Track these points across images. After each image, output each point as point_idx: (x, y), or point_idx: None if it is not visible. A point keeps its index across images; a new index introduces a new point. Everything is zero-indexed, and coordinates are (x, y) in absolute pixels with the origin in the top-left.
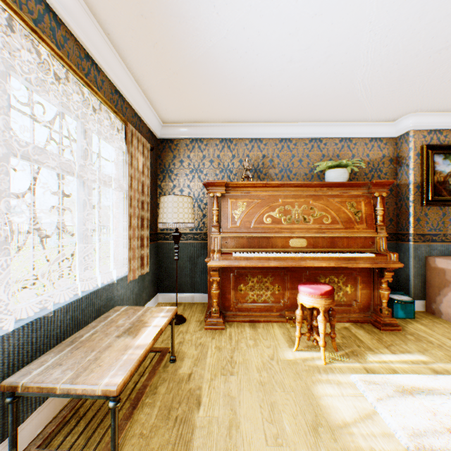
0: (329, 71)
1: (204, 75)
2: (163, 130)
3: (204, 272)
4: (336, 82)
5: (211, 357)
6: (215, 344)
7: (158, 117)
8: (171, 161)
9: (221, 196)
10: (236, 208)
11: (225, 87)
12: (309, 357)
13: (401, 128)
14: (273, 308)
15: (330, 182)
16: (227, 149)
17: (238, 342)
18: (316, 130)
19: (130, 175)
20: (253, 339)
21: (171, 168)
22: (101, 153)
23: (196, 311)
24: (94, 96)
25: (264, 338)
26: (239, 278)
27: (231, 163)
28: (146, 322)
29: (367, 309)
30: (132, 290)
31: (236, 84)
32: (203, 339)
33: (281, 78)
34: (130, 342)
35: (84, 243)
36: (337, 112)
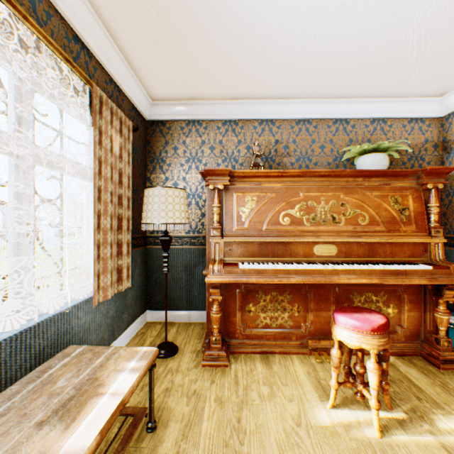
0: (376, 9)
1: (199, 17)
2: (152, 109)
3: (202, 284)
4: (382, 29)
5: (209, 420)
6: (215, 393)
7: (144, 91)
8: (163, 147)
9: (224, 189)
10: (243, 205)
11: (229, 41)
12: (353, 421)
13: (450, 104)
14: (292, 335)
15: (368, 170)
16: (231, 133)
17: (247, 390)
18: (341, 109)
19: (97, 158)
20: (267, 384)
21: (163, 156)
22: (63, 130)
23: (193, 335)
24: (28, 29)
25: (283, 383)
26: (247, 296)
27: (236, 151)
28: (102, 384)
29: (416, 336)
30: (106, 313)
31: (244, 35)
32: (198, 383)
33: (307, 23)
34: (53, 442)
35: (16, 254)
36: (373, 82)
